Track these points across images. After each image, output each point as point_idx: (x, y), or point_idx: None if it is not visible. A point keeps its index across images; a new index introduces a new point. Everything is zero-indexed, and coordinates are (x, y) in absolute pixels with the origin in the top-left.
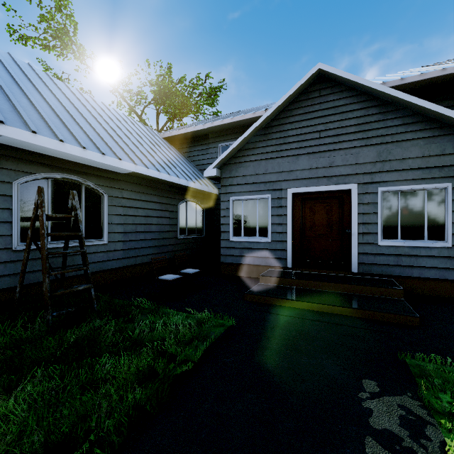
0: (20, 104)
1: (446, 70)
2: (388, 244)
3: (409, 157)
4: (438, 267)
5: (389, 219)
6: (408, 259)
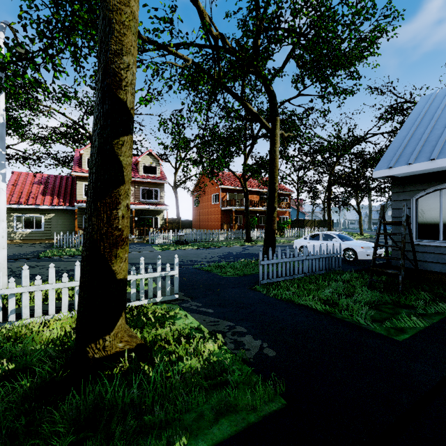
0: (428, 139)
1: None
2: None
3: None
4: None
5: None
6: None
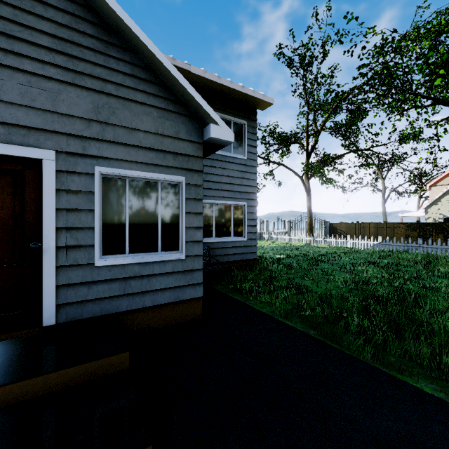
0: None
1: (176, 61)
2: (111, 263)
3: (141, 128)
4: (172, 286)
5: (114, 221)
6: (140, 282)
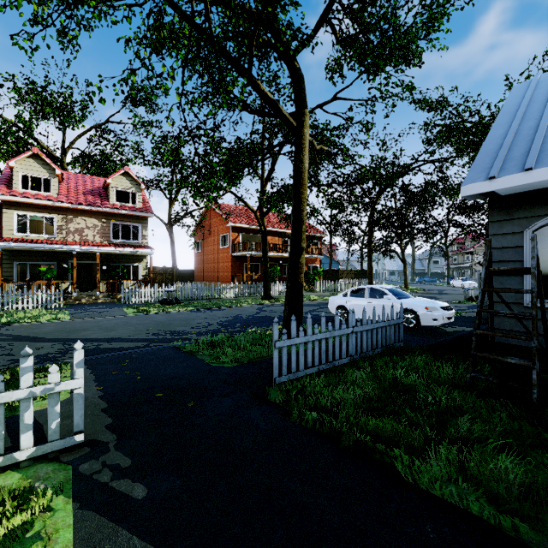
0: None
1: None
2: None
3: None
4: None
5: None
6: None
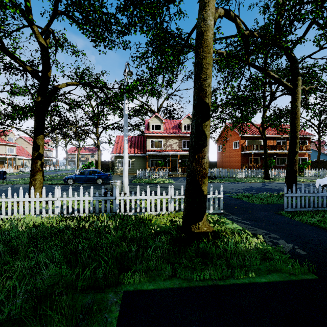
0: None
1: None
2: None
3: None
4: None
5: None
6: None
